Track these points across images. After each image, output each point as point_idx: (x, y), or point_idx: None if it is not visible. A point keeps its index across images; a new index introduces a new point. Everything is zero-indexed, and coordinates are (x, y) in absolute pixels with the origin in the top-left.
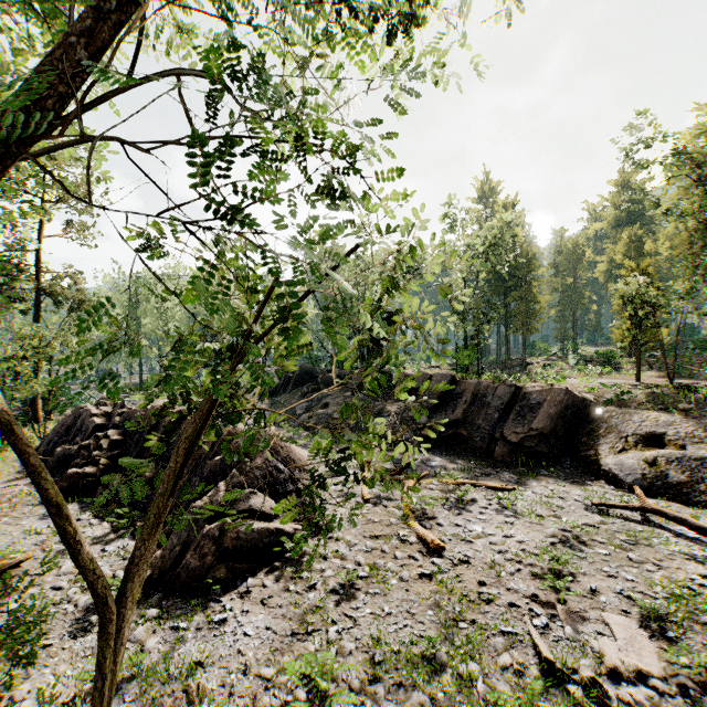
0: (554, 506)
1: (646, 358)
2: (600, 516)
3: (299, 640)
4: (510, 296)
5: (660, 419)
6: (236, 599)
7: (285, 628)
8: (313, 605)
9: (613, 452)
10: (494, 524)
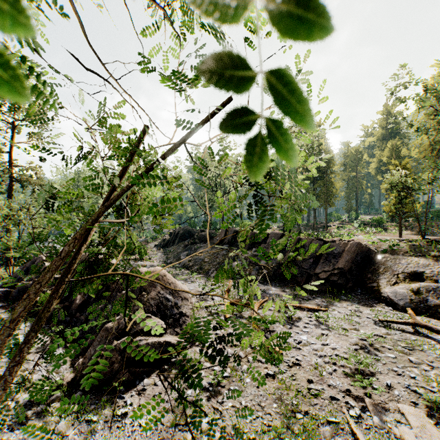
0: (353, 322)
1: (403, 222)
2: (385, 329)
3: (180, 429)
4: (317, 183)
5: (419, 262)
6: (135, 395)
7: (170, 419)
8: (190, 400)
9: (389, 284)
10: (314, 335)
